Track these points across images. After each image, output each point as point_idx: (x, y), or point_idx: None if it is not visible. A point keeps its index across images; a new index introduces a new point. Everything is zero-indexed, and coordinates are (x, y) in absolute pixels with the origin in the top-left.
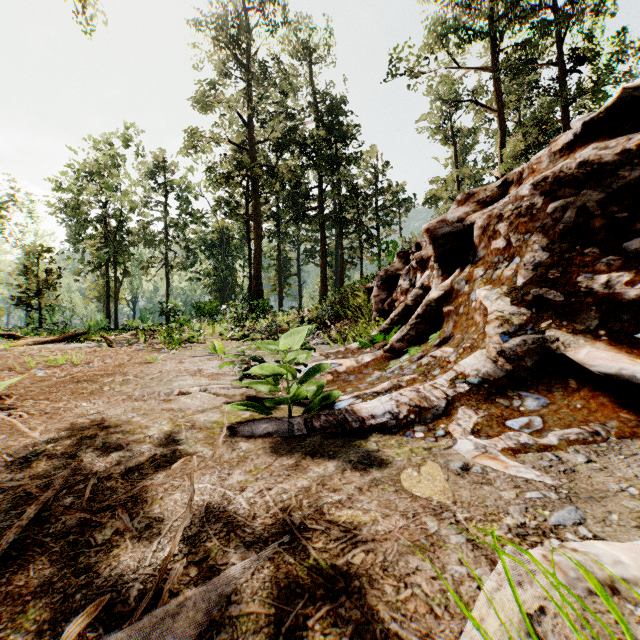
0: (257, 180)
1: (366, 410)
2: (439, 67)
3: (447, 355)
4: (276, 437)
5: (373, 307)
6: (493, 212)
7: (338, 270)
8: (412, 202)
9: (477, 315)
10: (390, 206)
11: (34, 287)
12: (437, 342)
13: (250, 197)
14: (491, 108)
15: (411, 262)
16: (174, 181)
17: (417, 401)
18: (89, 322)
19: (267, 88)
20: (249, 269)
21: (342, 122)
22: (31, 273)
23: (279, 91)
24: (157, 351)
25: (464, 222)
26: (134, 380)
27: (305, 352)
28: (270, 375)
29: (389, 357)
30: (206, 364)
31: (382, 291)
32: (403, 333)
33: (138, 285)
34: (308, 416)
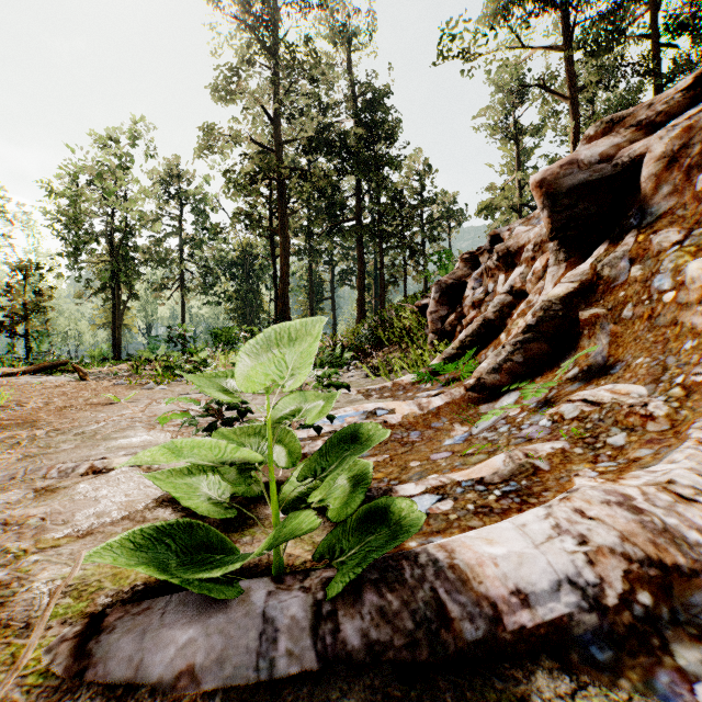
0: (283, 186)
1: (496, 570)
2: (497, 51)
3: (635, 401)
4: (210, 695)
5: (429, 327)
6: (698, 118)
7: (377, 293)
8: (462, 215)
9: (694, 315)
10: (438, 218)
11: (20, 310)
12: (574, 373)
13: (276, 207)
14: (562, 95)
15: (488, 260)
16: (190, 190)
17: (646, 543)
18: (92, 352)
19: (296, 80)
20: (275, 291)
21: (383, 118)
22: (16, 293)
23: (309, 80)
24: (140, 386)
25: (615, 159)
26: (46, 437)
27: (324, 395)
28: (215, 465)
29: (476, 399)
30: (189, 406)
31: (441, 306)
32: (500, 358)
33: (153, 311)
34: (325, 589)
